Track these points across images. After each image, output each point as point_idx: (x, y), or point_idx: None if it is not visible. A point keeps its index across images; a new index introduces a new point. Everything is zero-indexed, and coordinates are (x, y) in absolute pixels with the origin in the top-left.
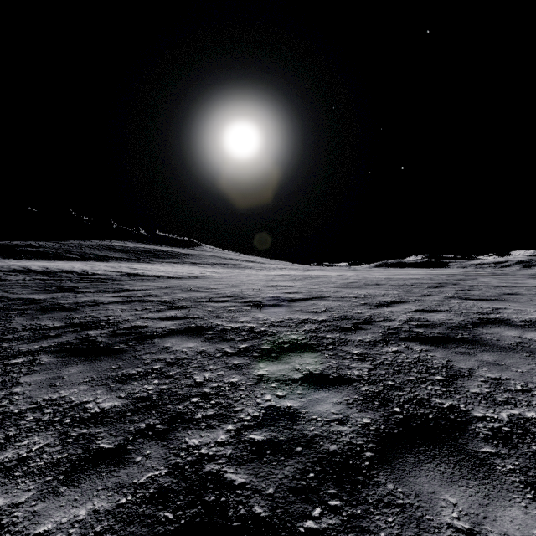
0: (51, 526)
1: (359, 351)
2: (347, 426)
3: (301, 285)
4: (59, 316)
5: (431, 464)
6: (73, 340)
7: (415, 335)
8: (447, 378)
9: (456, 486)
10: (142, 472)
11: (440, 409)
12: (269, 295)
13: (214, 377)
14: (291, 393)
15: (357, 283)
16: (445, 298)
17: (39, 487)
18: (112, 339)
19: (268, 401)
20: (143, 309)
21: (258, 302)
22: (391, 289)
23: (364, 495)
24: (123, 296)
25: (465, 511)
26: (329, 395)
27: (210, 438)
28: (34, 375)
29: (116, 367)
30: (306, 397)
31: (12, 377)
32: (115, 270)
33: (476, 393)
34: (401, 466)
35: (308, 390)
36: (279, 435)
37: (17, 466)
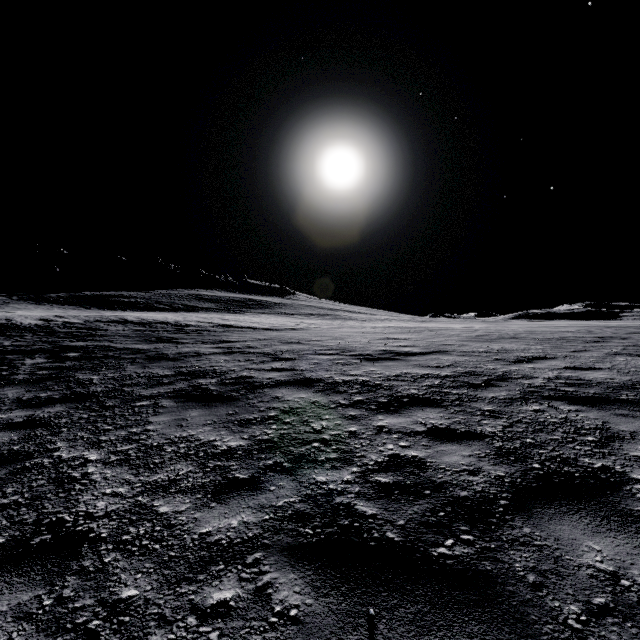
0: (211, 529)
1: (492, 408)
2: (478, 477)
3: (417, 337)
4: (167, 365)
5: (574, 516)
6: (186, 387)
7: (563, 394)
8: (601, 439)
9: (602, 536)
10: (278, 498)
11: (589, 469)
12: (380, 348)
13: (332, 425)
14: (415, 444)
15: (488, 336)
16: (607, 354)
17: (193, 502)
18: (223, 388)
19: (391, 450)
20: (246, 360)
21: (368, 356)
22: (533, 343)
23: (498, 534)
24: (223, 348)
25: (610, 557)
26: (457, 448)
27: (336, 477)
28: (161, 416)
29: (233, 412)
30: (431, 448)
31: (142, 417)
32: (208, 321)
33: (638, 456)
34: (539, 515)
35: (434, 442)
36: (405, 480)
37: (170, 485)
